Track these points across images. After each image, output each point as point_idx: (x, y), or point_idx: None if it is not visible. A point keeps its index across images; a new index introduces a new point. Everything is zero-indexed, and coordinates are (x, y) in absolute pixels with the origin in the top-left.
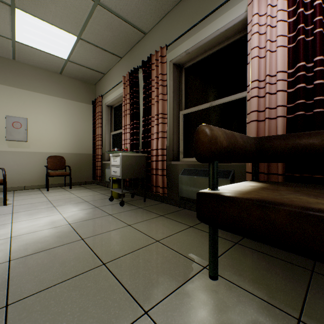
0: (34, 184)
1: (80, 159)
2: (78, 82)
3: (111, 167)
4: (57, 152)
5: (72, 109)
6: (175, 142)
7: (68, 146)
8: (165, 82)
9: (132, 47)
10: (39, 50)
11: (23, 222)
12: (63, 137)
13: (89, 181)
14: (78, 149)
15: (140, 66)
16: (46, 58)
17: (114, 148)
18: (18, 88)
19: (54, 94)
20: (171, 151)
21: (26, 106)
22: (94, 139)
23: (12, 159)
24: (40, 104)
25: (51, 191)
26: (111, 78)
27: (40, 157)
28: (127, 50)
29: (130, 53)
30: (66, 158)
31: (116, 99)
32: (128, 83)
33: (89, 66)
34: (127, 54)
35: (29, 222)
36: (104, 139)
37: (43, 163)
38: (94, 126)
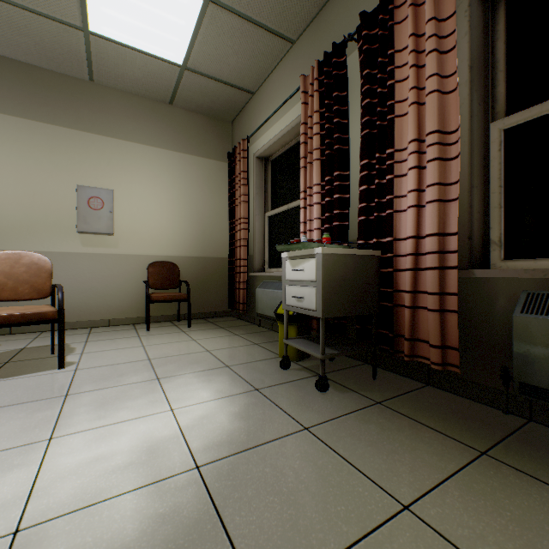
0: (125, 316)
1: (206, 268)
2: (202, 119)
3: (286, 286)
4: (166, 255)
5: (190, 171)
6: (475, 214)
7: (183, 242)
8: (447, 40)
9: (323, 6)
10: (132, 49)
11: (75, 440)
12: (175, 226)
13: (221, 311)
14: (202, 248)
15: (351, 33)
16: (145, 69)
17: (272, 244)
18: (98, 135)
19: (160, 144)
20: (463, 241)
21: (111, 168)
22: (231, 228)
23: (89, 269)
24: (135, 164)
25: (154, 331)
26: (267, 98)
27: (136, 265)
28: (309, 16)
29: (316, 23)
30: (181, 267)
31: (279, 138)
32: (315, 86)
33: (225, 77)
34: (309, 29)
35: (91, 442)
36: (250, 228)
37: (140, 276)
38: (231, 202)
